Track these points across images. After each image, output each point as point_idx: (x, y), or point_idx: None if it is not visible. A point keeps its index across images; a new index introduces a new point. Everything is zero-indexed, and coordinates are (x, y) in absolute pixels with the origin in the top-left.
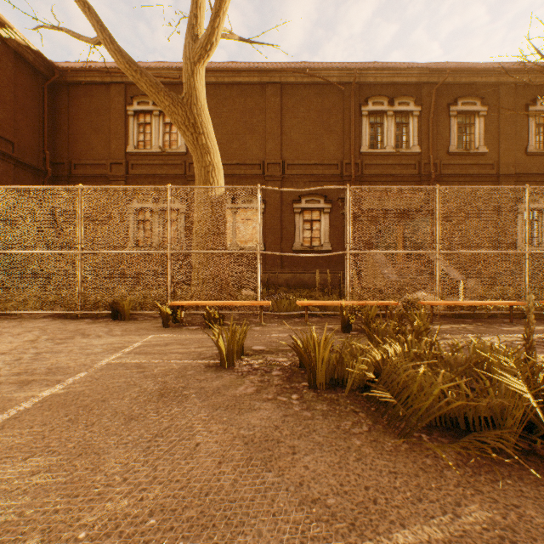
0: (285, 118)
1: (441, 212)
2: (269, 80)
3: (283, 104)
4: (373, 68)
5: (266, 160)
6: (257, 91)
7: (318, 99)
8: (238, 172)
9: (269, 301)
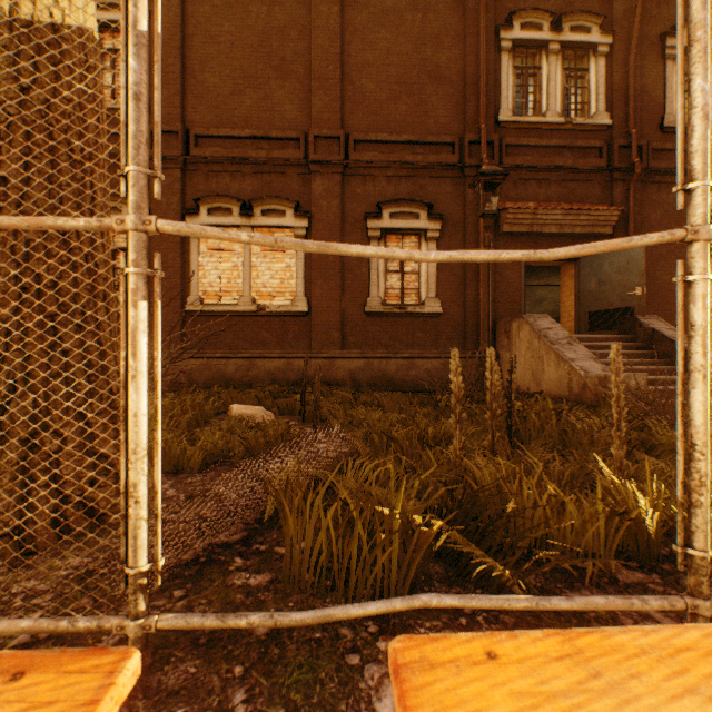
0: (349, 49)
1: None
2: None
3: (346, 20)
4: None
5: (311, 129)
6: None
7: (415, 15)
8: (254, 153)
9: (110, 662)
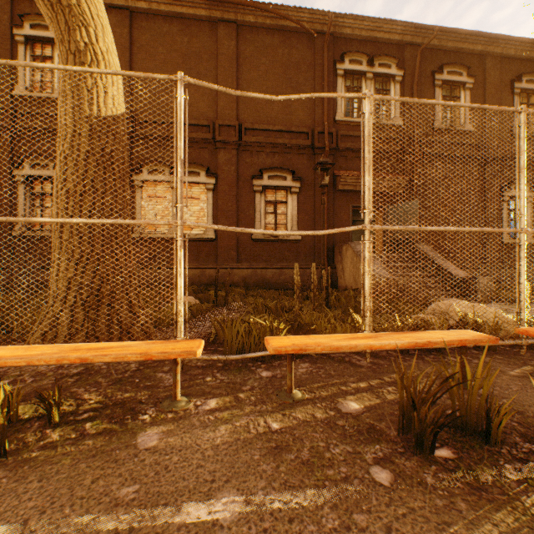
0: (242, 69)
1: (527, 158)
2: (221, 15)
3: (240, 50)
4: (351, 16)
5: (217, 120)
6: (206, 30)
7: (284, 50)
8: None
9: (199, 339)
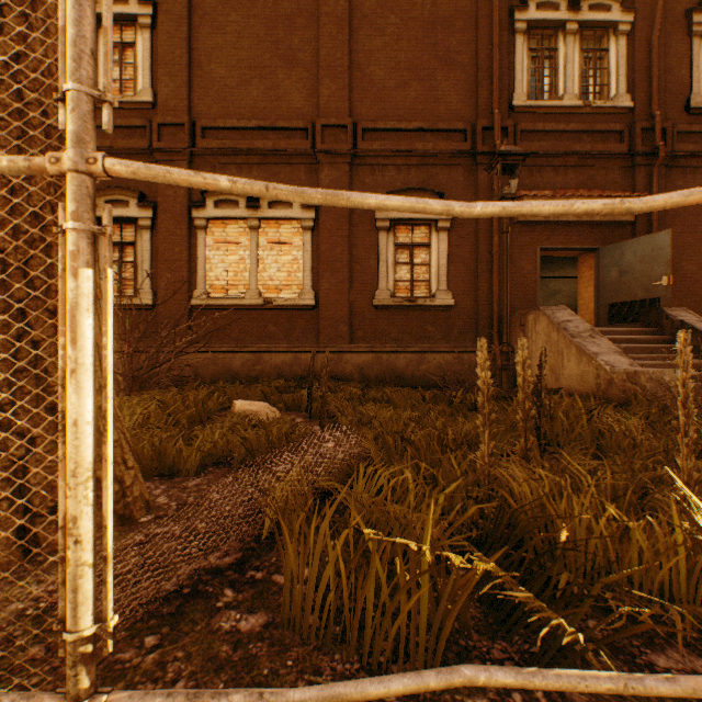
0: (357, 36)
1: None
2: None
3: (354, 6)
4: None
5: (319, 118)
6: None
7: None
8: (261, 143)
9: None
